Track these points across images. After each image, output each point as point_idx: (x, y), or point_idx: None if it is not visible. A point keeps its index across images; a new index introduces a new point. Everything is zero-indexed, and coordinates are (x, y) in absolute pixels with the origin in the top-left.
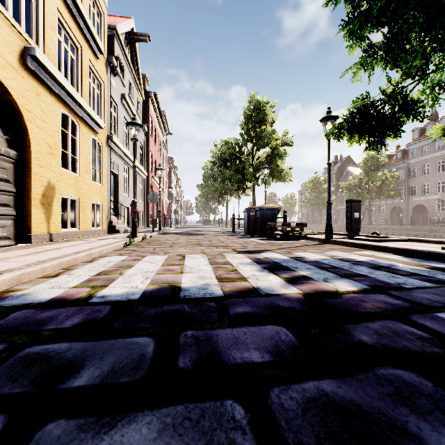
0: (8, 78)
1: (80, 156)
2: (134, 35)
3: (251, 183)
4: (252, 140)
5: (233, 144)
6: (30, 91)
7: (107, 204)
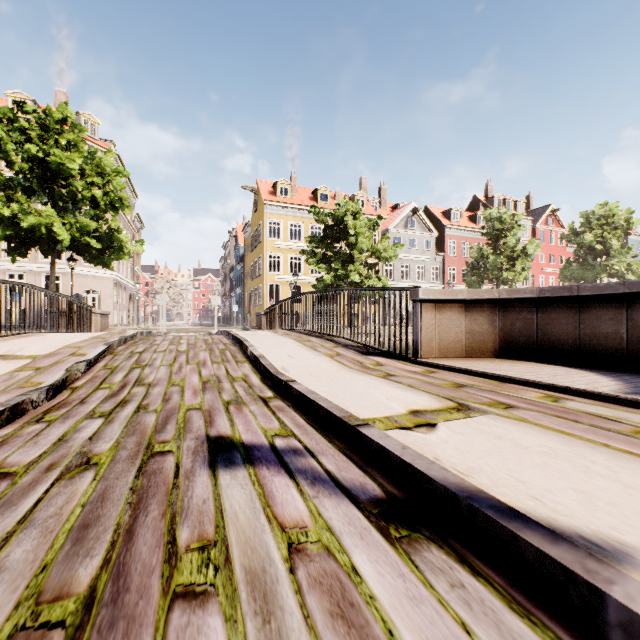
0: None
1: None
2: (413, 211)
3: (495, 285)
4: (495, 247)
5: (609, 210)
6: None
7: (381, 312)
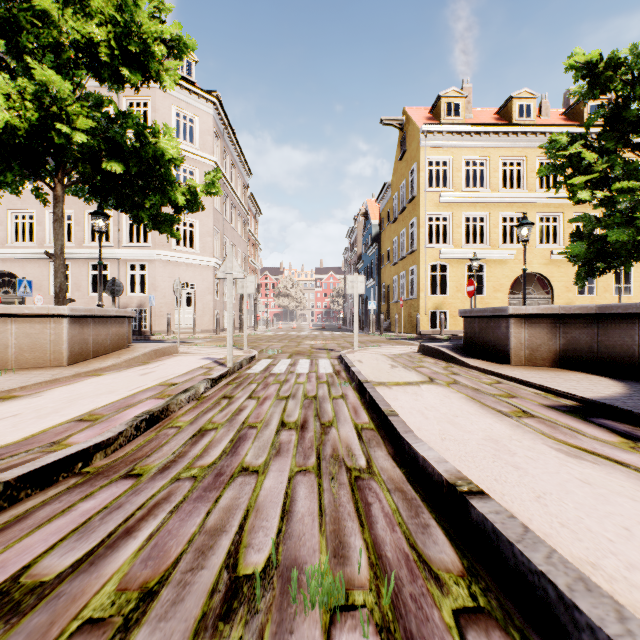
0: (541, 270)
1: (596, 283)
2: None
3: None
4: None
5: None
6: (553, 268)
7: None
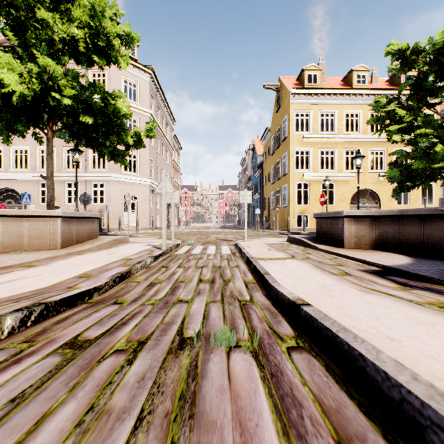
0: (372, 187)
1: (409, 196)
2: None
3: None
4: None
5: None
6: (380, 186)
7: None
